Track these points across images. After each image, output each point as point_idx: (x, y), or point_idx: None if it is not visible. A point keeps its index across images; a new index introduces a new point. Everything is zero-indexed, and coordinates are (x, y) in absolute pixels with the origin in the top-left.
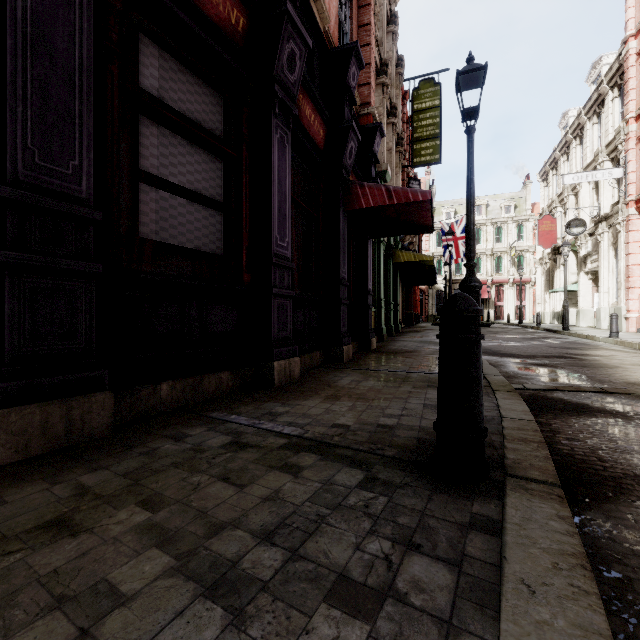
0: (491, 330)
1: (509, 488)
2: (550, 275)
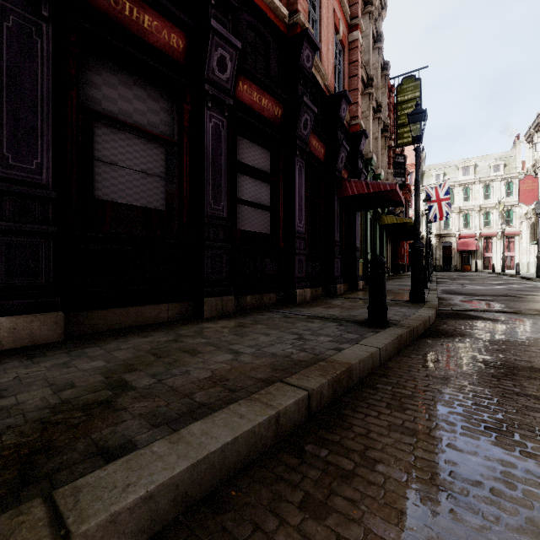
0: (469, 277)
1: (392, 327)
2: (534, 228)
